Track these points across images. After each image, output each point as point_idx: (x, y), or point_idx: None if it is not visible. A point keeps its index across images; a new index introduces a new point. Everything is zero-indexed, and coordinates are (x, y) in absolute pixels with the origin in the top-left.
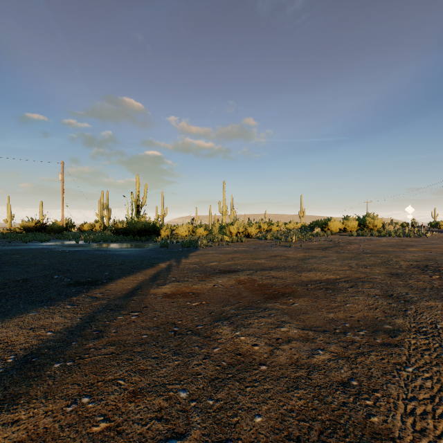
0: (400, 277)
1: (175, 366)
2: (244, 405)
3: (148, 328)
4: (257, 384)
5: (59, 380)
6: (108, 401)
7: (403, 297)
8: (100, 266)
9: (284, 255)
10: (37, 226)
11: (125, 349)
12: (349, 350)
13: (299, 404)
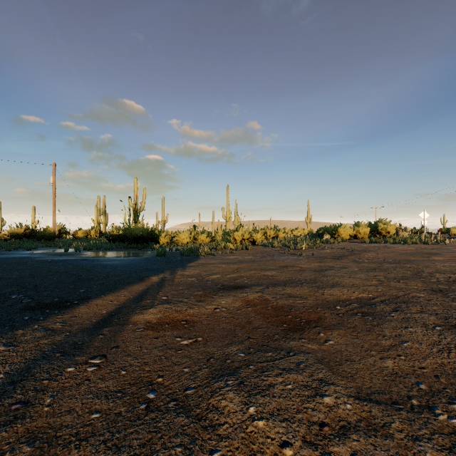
0: (447, 295)
1: None
2: None
3: (106, 395)
4: None
5: None
6: None
7: None
8: (78, 280)
9: (296, 265)
10: (27, 233)
11: (48, 455)
12: None
13: None
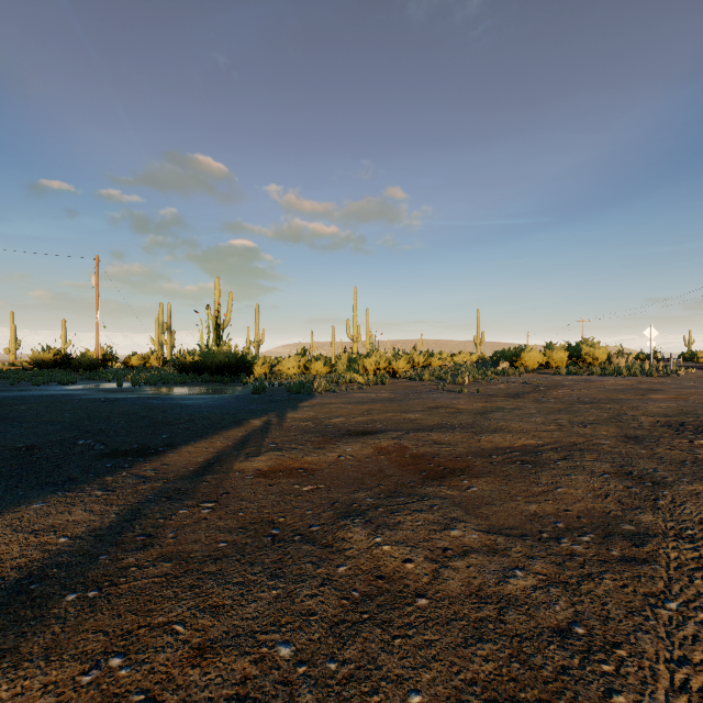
0: (641, 442)
1: (272, 599)
2: (391, 673)
3: (229, 530)
4: (412, 632)
5: (73, 624)
6: (154, 665)
7: (649, 477)
8: (154, 424)
9: (451, 405)
10: (57, 359)
11: (189, 568)
12: (566, 570)
13: (486, 670)
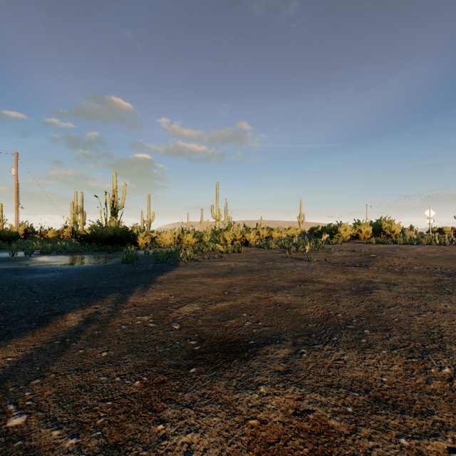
0: None
1: None
2: None
3: None
4: None
5: None
6: None
7: None
8: None
9: (314, 278)
10: None
11: None
12: None
13: None
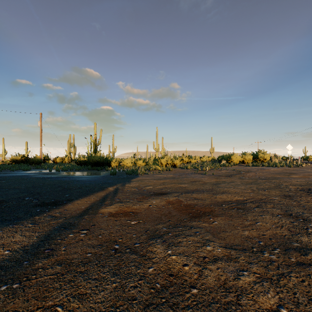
0: (292, 198)
1: (112, 289)
2: None
3: (93, 246)
4: (190, 311)
5: (1, 307)
6: None
7: (301, 217)
8: (63, 189)
9: (201, 180)
10: (23, 159)
11: (70, 269)
12: (270, 271)
13: None
